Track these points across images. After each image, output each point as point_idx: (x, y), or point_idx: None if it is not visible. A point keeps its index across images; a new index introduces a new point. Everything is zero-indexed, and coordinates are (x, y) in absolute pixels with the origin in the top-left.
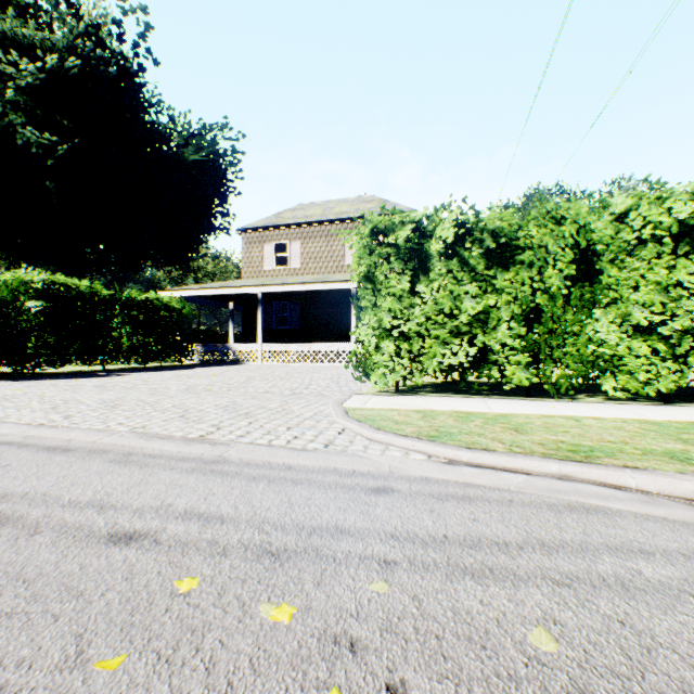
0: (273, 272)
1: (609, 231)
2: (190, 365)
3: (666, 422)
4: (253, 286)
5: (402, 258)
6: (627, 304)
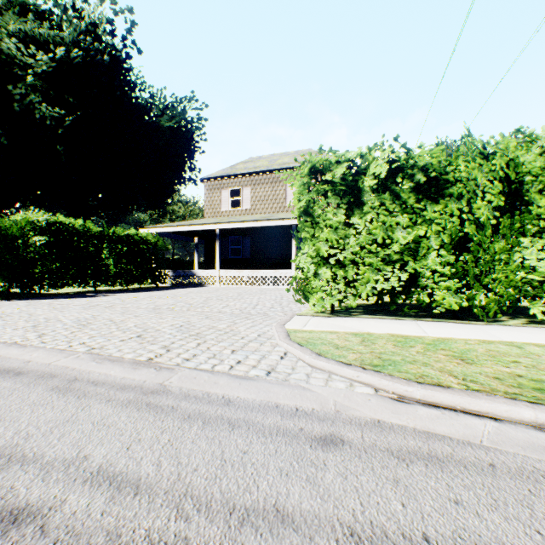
0: (229, 213)
1: (539, 163)
2: (162, 287)
3: None
4: (212, 224)
5: (338, 194)
6: None
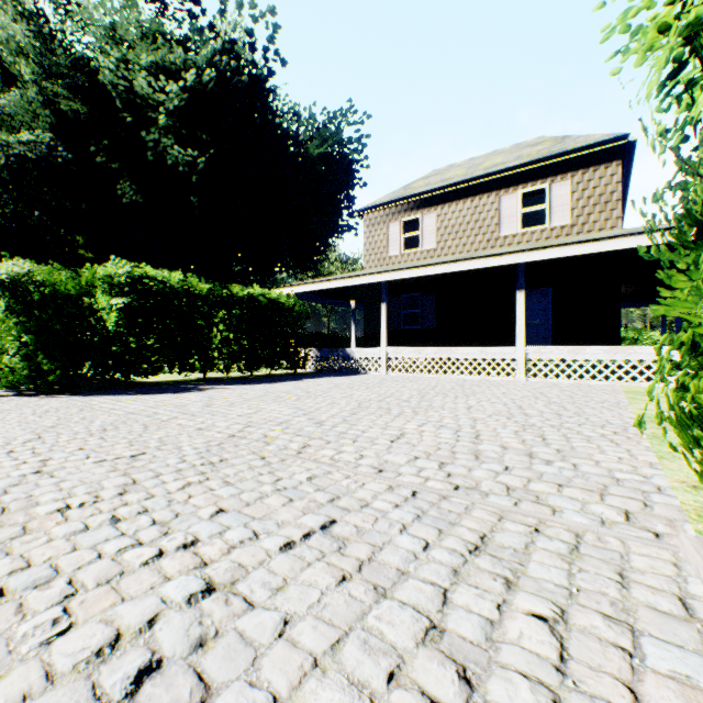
0: (400, 258)
1: None
2: (300, 375)
3: None
4: (374, 274)
5: None
6: None
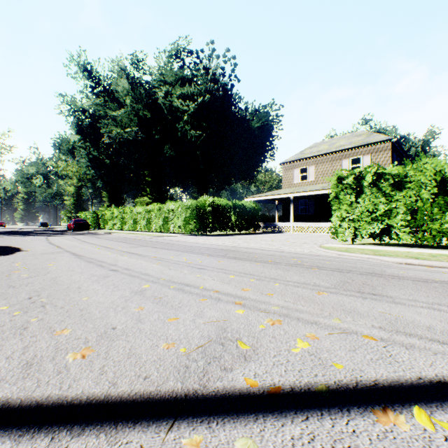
0: (299, 184)
1: None
2: (258, 233)
3: None
4: (288, 194)
5: (351, 188)
6: None
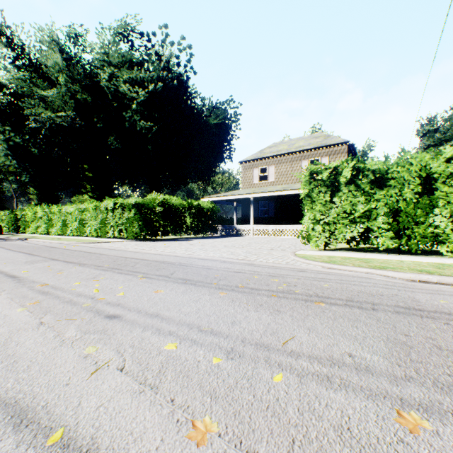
0: (259, 184)
1: (441, 167)
2: (216, 236)
3: (450, 264)
4: (248, 194)
5: (325, 185)
6: (451, 205)
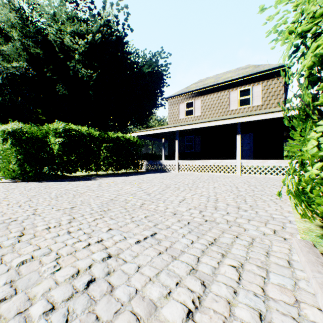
0: (184, 119)
1: None
2: (139, 172)
3: None
4: (172, 127)
5: None
6: None
